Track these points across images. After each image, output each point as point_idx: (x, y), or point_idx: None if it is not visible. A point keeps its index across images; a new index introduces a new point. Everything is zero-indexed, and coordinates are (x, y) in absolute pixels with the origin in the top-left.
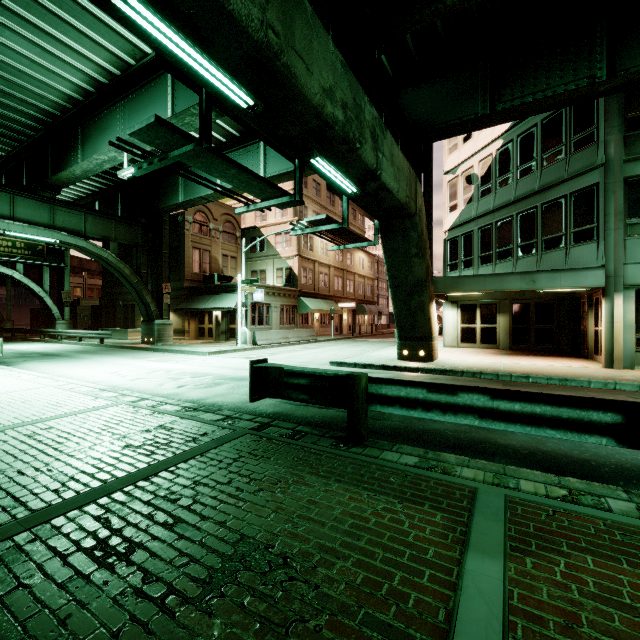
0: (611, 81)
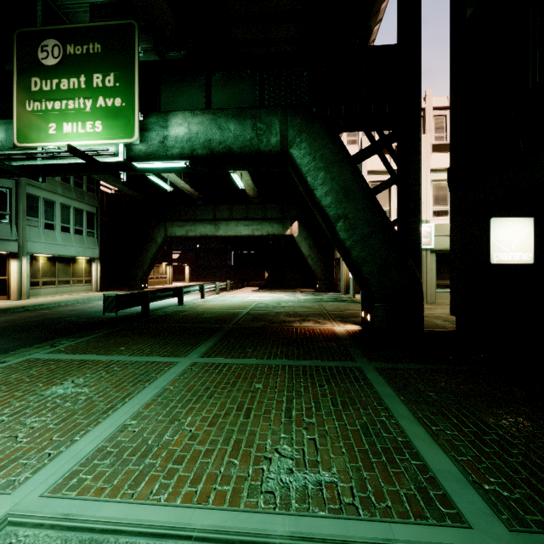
0: None
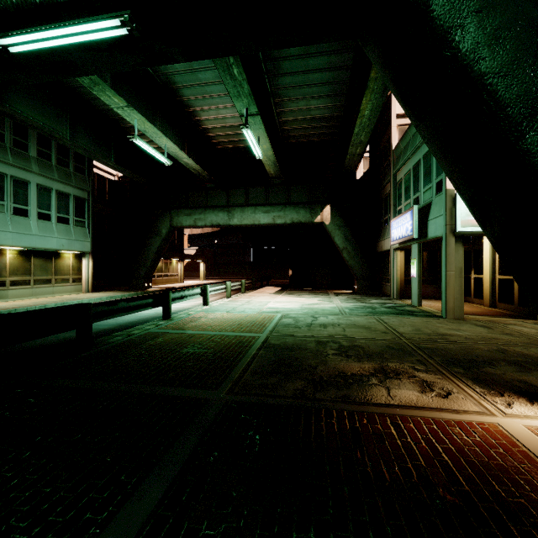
0: (5, 107)
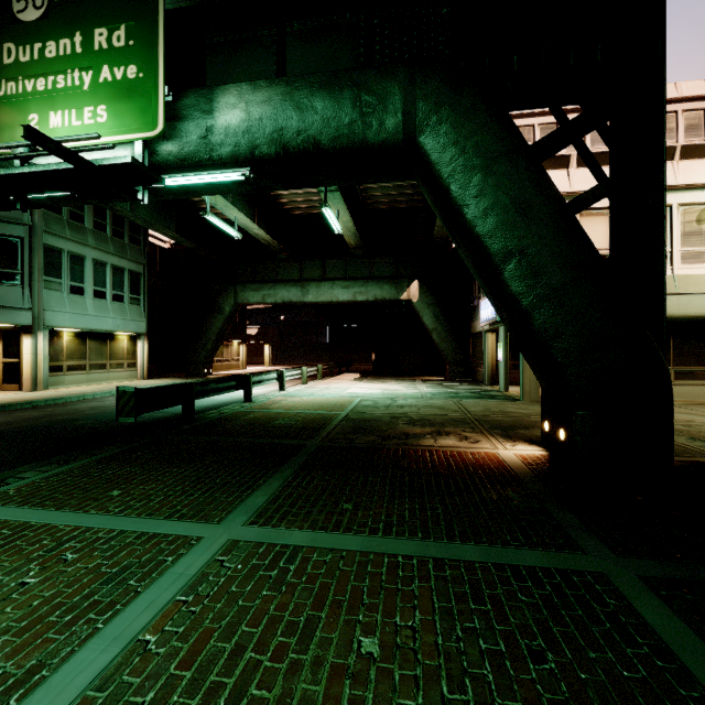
0: None
